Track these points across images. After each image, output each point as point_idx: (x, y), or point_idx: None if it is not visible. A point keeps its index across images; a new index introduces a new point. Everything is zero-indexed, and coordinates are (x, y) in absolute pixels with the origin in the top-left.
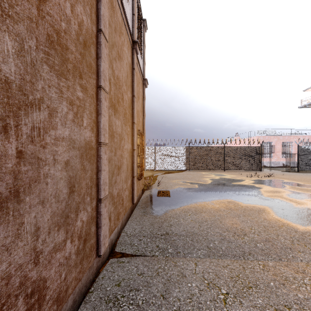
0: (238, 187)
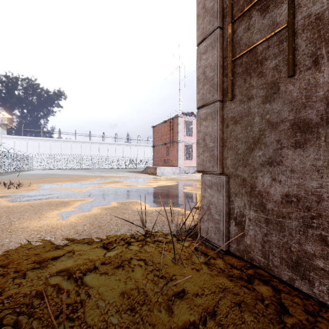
0: (115, 190)
